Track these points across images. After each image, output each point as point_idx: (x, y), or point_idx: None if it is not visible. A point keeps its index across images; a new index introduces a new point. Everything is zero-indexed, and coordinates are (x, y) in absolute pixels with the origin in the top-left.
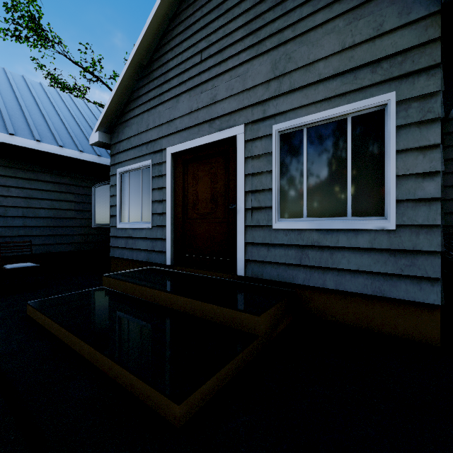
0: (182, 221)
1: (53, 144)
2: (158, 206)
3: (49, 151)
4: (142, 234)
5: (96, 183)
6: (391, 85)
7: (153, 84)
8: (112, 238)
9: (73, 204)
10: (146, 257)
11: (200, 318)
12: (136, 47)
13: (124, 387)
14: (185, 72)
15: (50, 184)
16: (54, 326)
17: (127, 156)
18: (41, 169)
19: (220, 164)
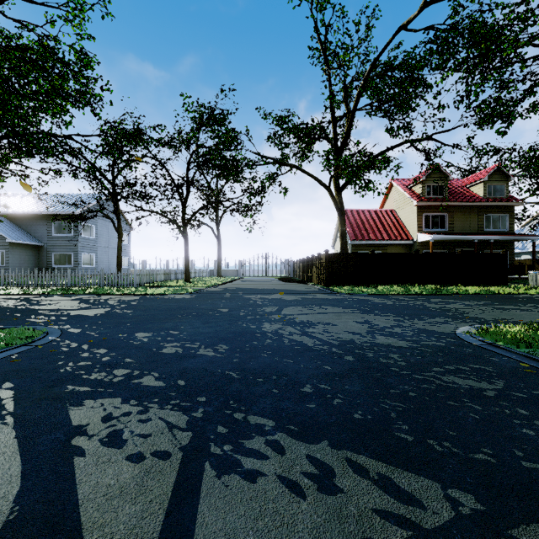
0: None
1: None
2: None
3: None
4: None
5: None
6: (5, 249)
7: None
8: None
9: None
10: None
11: None
12: None
13: None
14: None
15: None
16: None
17: None
18: None
19: None
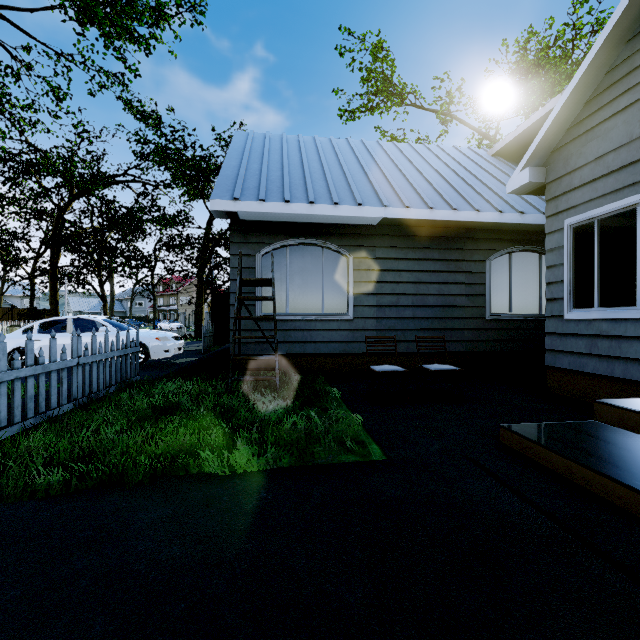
0: None
1: (445, 208)
2: None
3: (442, 218)
4: None
5: (491, 254)
6: None
7: None
8: (549, 337)
9: (462, 287)
10: None
11: None
12: None
13: None
14: None
15: (438, 263)
16: (608, 487)
17: (592, 191)
18: (429, 245)
19: None
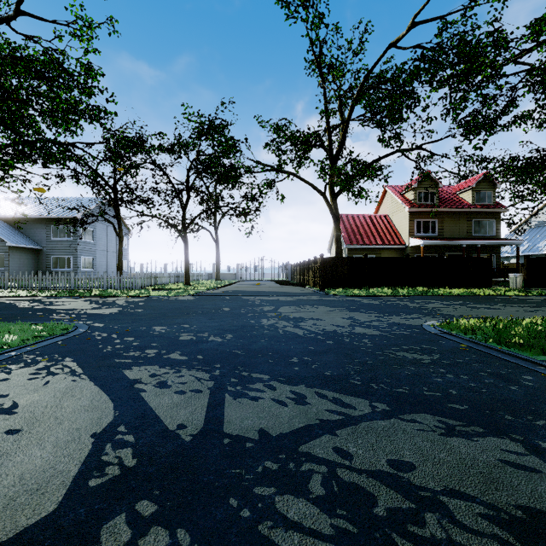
0: None
1: None
2: None
3: None
4: None
5: None
6: (5, 253)
7: None
8: None
9: None
10: None
11: None
12: None
13: None
14: None
15: None
16: None
17: None
18: None
19: None
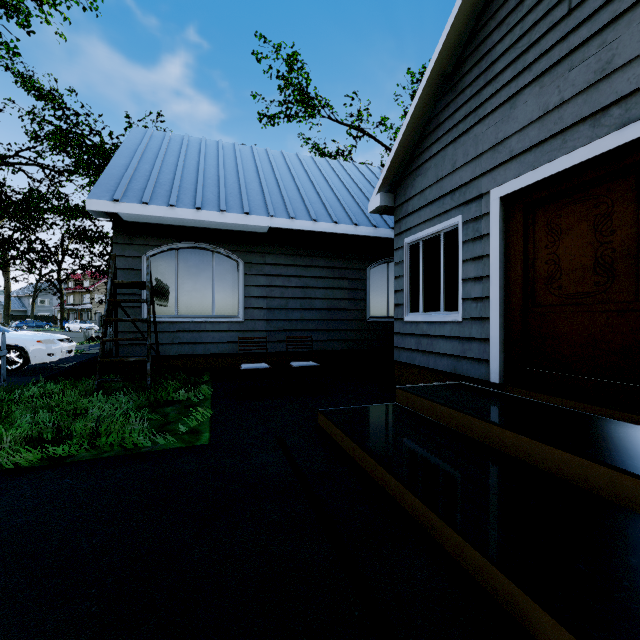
0: (522, 309)
1: (328, 221)
2: (472, 287)
3: (324, 230)
4: (444, 331)
5: (371, 263)
6: None
7: (463, 97)
8: (396, 336)
9: (346, 292)
10: (450, 367)
11: (612, 504)
12: (438, 50)
13: (495, 599)
14: (528, 50)
15: (324, 269)
16: (355, 450)
17: (418, 218)
18: (316, 253)
19: (621, 194)
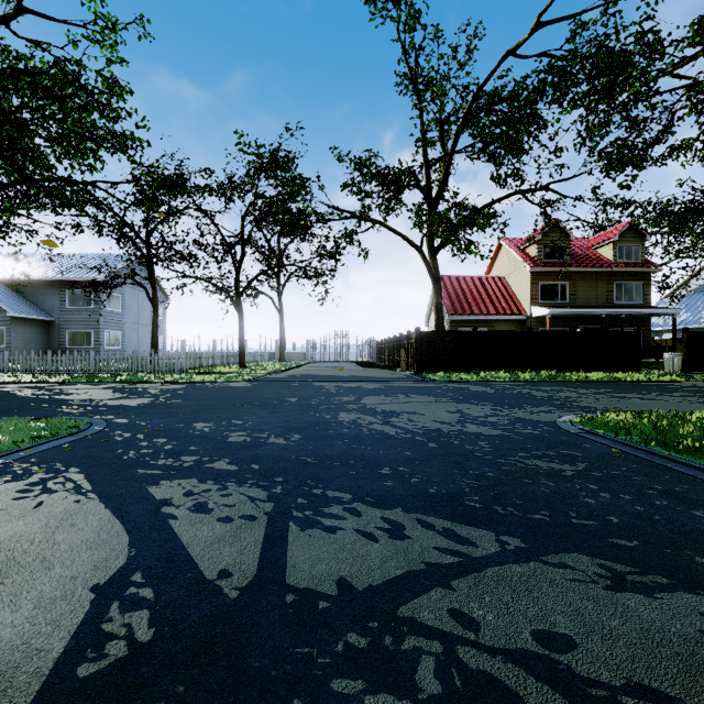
0: None
1: None
2: None
3: None
4: None
5: None
6: (5, 325)
7: None
8: None
9: None
10: None
11: None
12: None
13: None
14: None
15: None
16: None
17: None
18: None
19: None
